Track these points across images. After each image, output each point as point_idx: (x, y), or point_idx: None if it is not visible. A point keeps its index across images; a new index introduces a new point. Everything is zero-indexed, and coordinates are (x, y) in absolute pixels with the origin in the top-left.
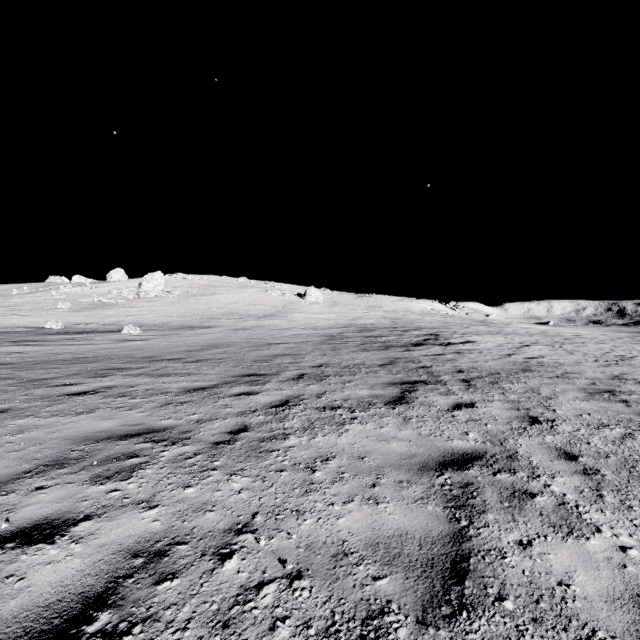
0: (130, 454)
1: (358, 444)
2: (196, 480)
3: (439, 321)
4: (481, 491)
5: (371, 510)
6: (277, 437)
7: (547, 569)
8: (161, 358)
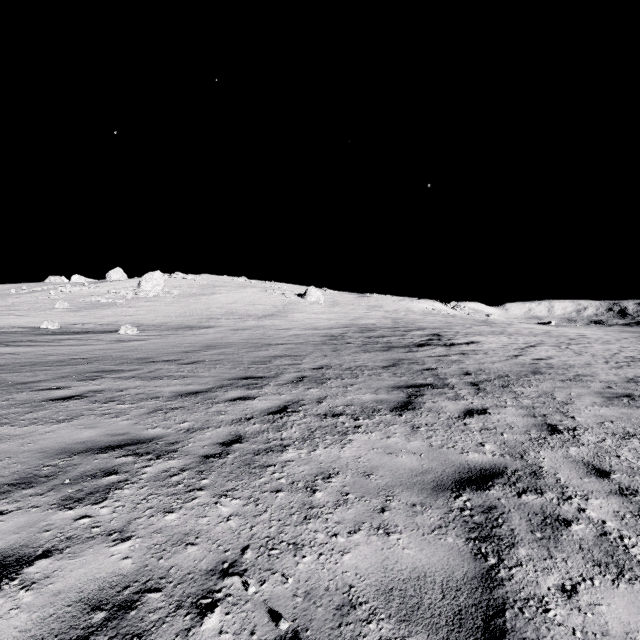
0: (108, 470)
1: (363, 458)
2: (179, 503)
3: (441, 321)
4: (507, 517)
5: (381, 543)
6: (274, 449)
7: (602, 628)
8: (156, 359)
